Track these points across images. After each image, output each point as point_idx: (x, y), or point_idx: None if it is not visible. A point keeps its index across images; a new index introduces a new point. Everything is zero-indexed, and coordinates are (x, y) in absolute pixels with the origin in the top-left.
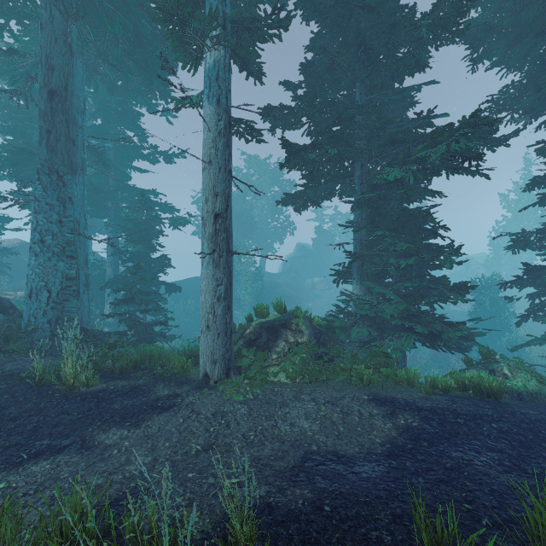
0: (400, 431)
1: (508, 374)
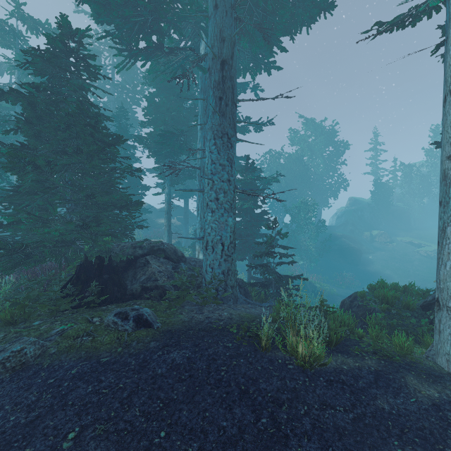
0: None
1: None
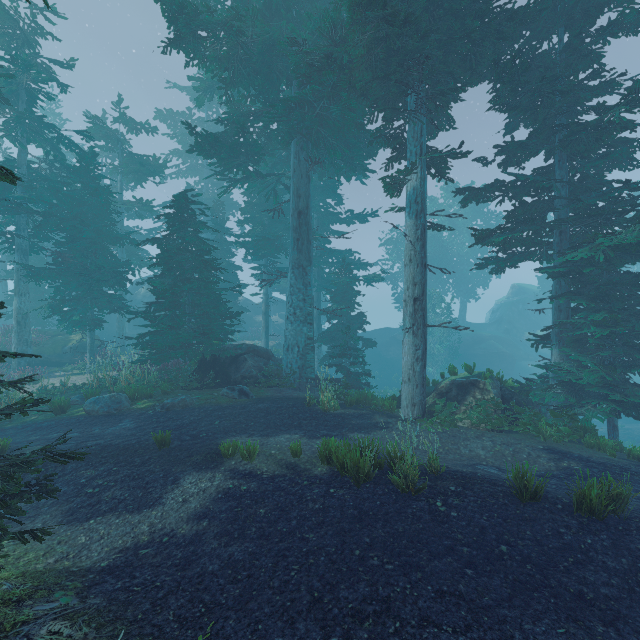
0: (559, 468)
1: None
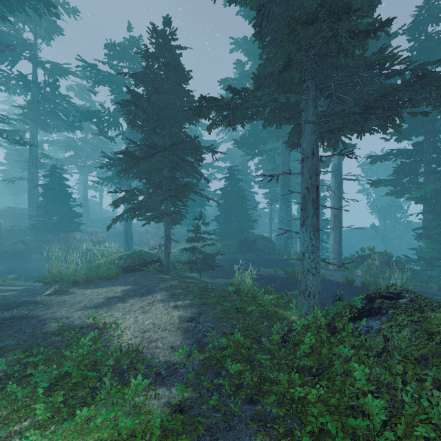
0: None
1: None
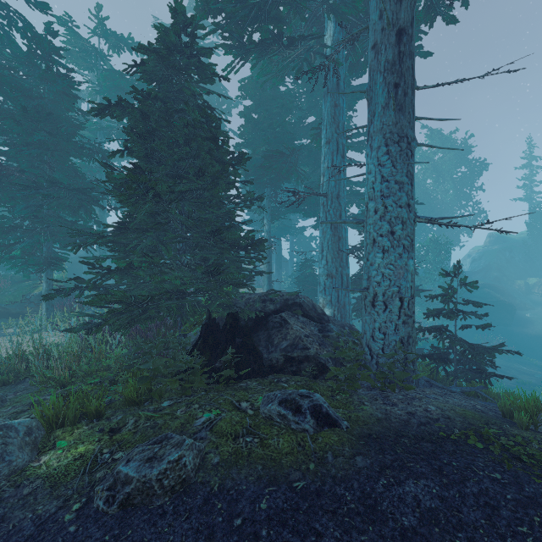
0: None
1: None
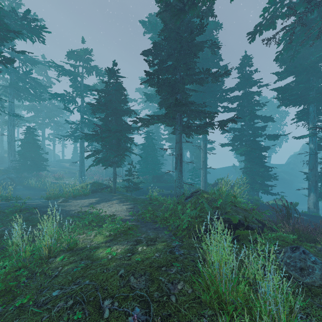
0: None
1: (276, 201)
